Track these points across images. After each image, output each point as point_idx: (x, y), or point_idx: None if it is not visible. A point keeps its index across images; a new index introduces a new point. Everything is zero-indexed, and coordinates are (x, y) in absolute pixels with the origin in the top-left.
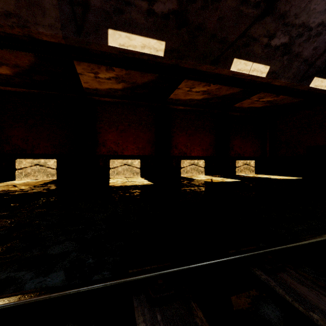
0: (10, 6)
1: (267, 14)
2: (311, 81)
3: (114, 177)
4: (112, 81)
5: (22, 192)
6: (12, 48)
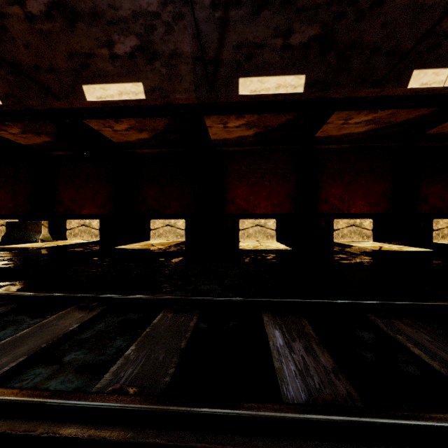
0: (155, 82)
1: None
2: None
3: (244, 240)
4: (242, 129)
5: (162, 251)
6: (153, 116)
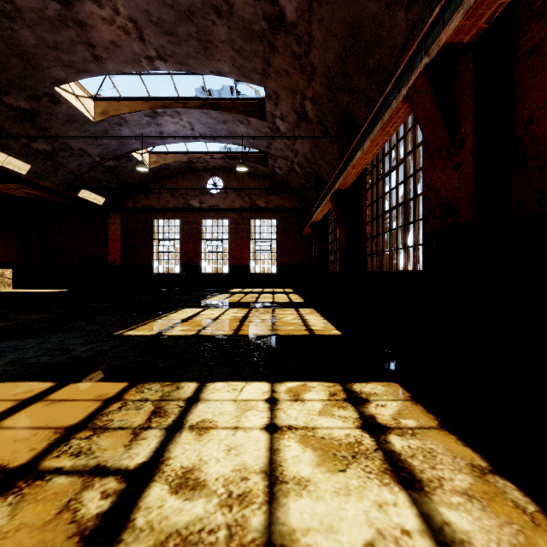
0: None
1: (25, 120)
2: (80, 191)
3: None
4: None
5: None
6: None
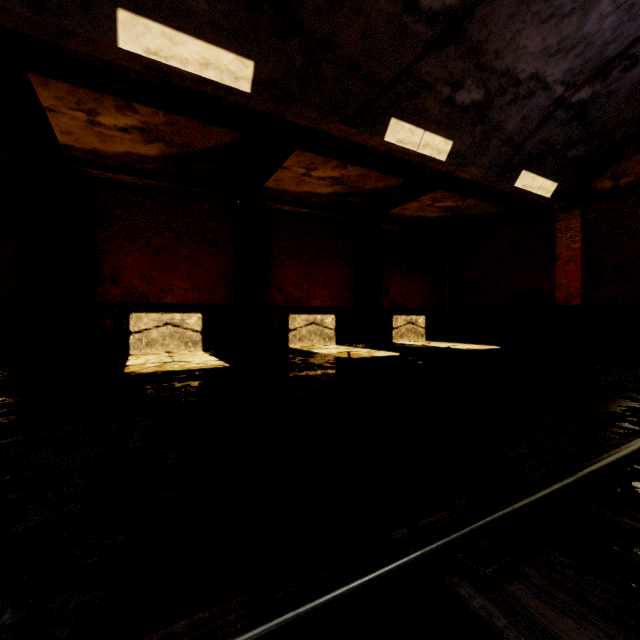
0: None
1: (449, 41)
2: (517, 176)
3: (142, 351)
4: (133, 137)
5: None
6: None
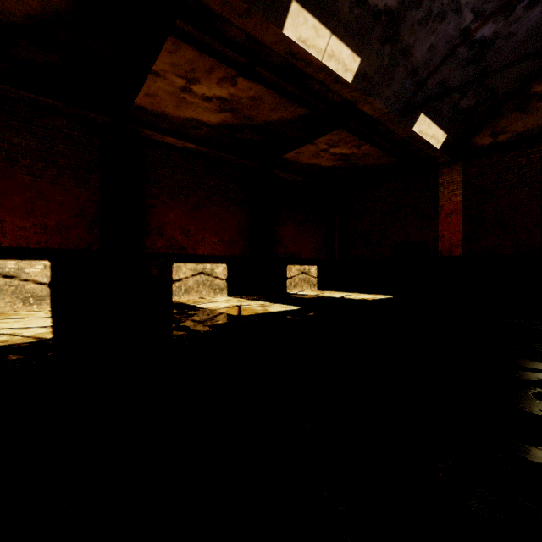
0: None
1: None
2: (416, 119)
3: None
4: None
5: None
6: None
